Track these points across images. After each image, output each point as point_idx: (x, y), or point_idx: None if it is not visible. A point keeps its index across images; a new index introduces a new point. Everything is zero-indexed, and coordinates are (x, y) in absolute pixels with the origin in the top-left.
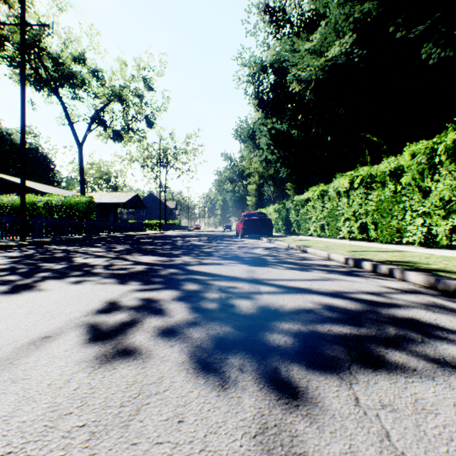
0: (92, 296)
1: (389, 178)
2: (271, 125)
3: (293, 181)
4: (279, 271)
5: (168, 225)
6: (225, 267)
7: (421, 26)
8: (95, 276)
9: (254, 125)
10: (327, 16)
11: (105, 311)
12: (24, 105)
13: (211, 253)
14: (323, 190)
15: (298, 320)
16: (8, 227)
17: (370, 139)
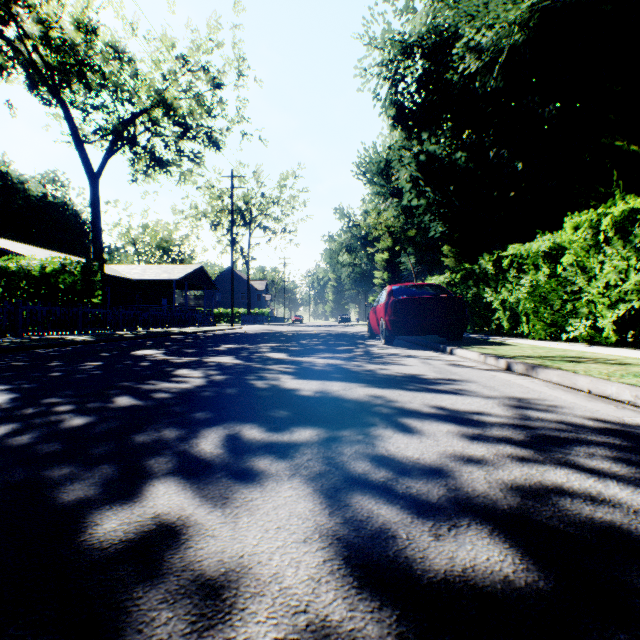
0: None
1: None
2: (418, 147)
3: (455, 242)
4: None
5: (251, 316)
6: None
7: None
8: None
9: (387, 153)
10: None
11: None
12: None
13: None
14: (625, 215)
15: None
16: None
17: (621, 149)
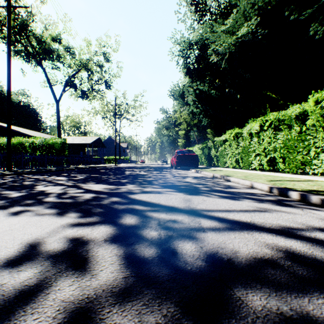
0: (19, 233)
1: (295, 121)
2: (196, 86)
3: (212, 127)
4: (213, 200)
5: (121, 160)
6: (163, 196)
7: (310, 10)
8: (41, 206)
9: (183, 87)
10: (237, 6)
11: (14, 263)
12: (10, 67)
13: (151, 181)
14: (237, 133)
15: (269, 287)
16: None
17: (269, 96)
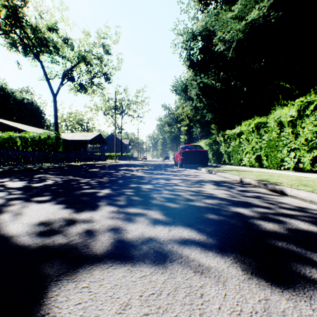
0: None
1: None
2: (199, 80)
3: (216, 123)
4: None
5: (123, 156)
6: (180, 295)
7: None
8: None
9: (186, 81)
10: None
11: None
12: None
13: (148, 194)
14: (258, 123)
15: None
16: None
17: (283, 86)
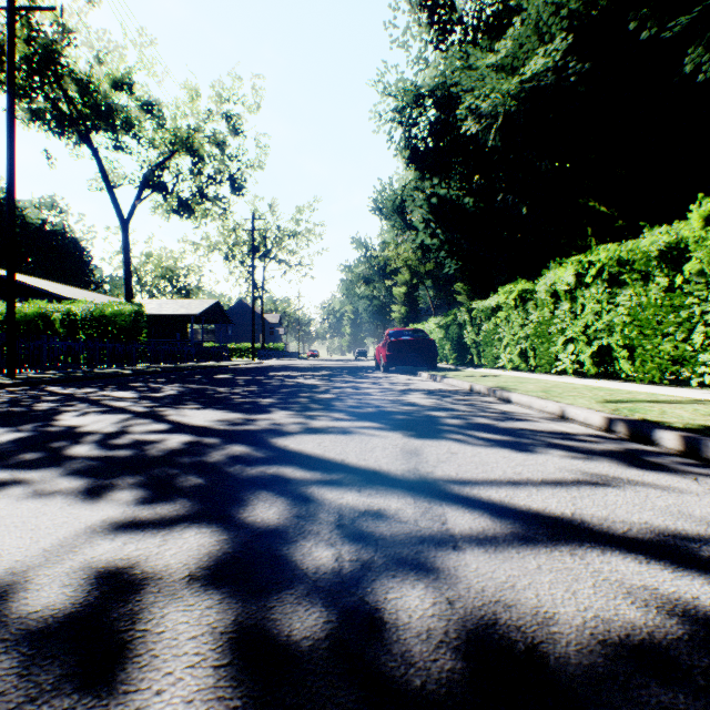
0: None
1: (658, 264)
2: (430, 189)
3: (467, 280)
4: (475, 451)
5: (267, 351)
6: (355, 440)
7: (685, 17)
8: (53, 469)
9: (403, 191)
10: (523, 11)
11: None
12: (13, 145)
13: (329, 403)
14: (524, 291)
15: None
16: (5, 354)
17: (594, 209)
